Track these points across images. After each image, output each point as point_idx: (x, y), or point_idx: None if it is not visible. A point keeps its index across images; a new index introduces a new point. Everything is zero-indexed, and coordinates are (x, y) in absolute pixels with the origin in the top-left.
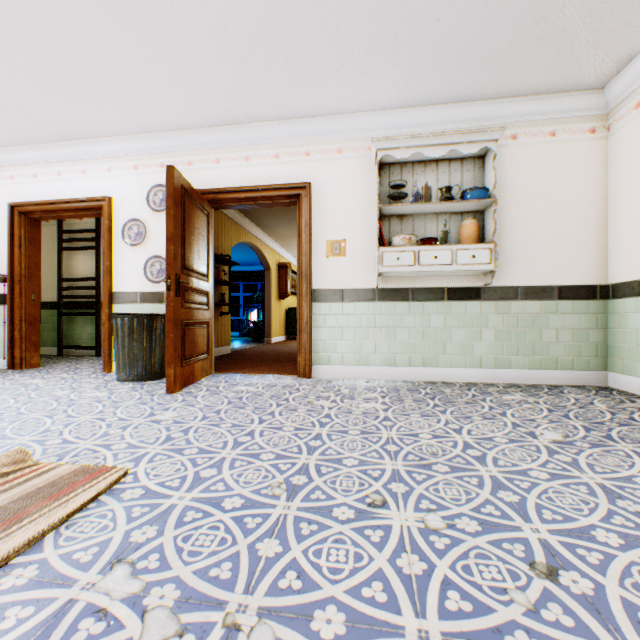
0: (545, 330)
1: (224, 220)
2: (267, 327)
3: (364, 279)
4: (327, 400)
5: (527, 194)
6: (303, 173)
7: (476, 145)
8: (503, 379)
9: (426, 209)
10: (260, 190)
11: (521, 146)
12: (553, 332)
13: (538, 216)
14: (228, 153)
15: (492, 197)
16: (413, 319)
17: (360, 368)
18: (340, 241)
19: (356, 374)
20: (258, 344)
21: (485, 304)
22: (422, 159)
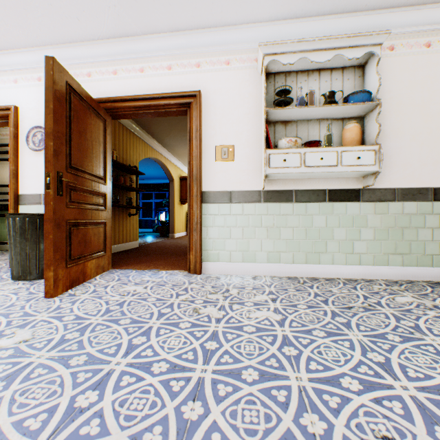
0: (421, 229)
1: (132, 138)
2: (171, 225)
3: (250, 182)
4: (215, 306)
5: (404, 101)
6: (194, 83)
7: (361, 49)
8: (381, 275)
9: (310, 114)
10: (154, 99)
11: (398, 56)
12: (428, 231)
13: (414, 122)
14: (124, 65)
15: (375, 101)
16: (296, 219)
17: (247, 265)
18: (228, 146)
19: (243, 270)
20: (164, 239)
21: (364, 205)
22: (305, 68)
